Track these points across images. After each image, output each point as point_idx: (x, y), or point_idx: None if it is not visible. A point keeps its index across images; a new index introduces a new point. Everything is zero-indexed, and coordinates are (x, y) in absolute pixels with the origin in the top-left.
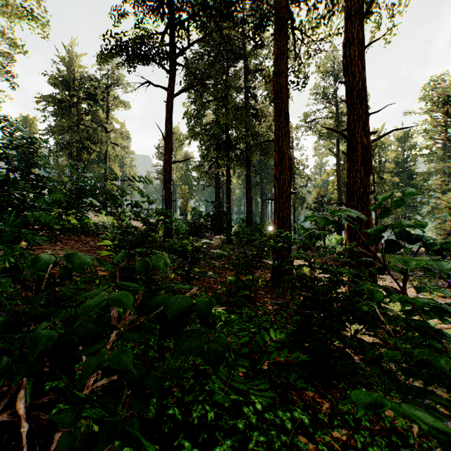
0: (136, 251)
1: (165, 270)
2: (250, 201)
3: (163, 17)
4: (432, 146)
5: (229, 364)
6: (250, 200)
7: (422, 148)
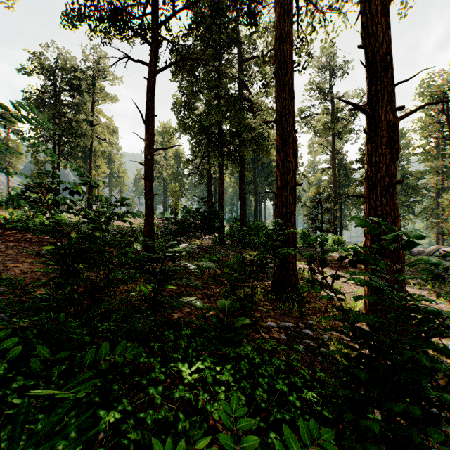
0: None
1: None
2: (244, 199)
3: None
4: (425, 145)
5: None
6: (244, 198)
7: (415, 147)
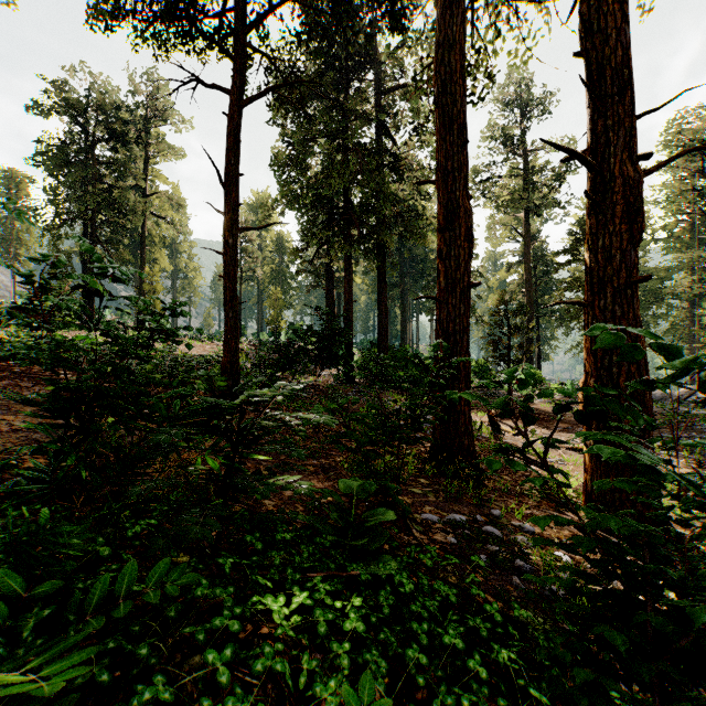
0: None
1: None
2: (385, 311)
3: None
4: (673, 226)
5: None
6: (385, 309)
7: (657, 229)
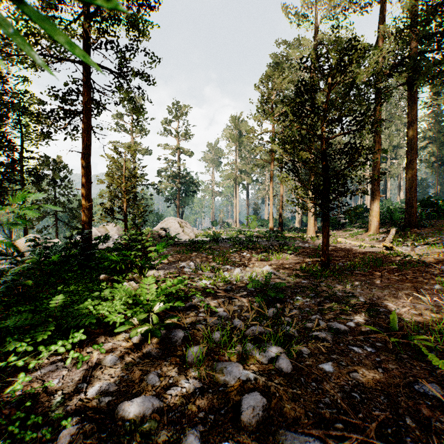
0: None
1: None
2: None
3: None
4: None
5: None
6: None
7: None
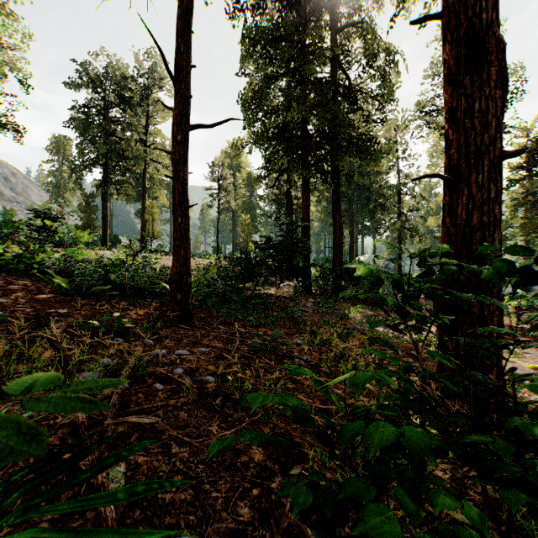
0: None
1: None
2: (339, 229)
3: None
4: None
5: None
6: (339, 227)
7: None
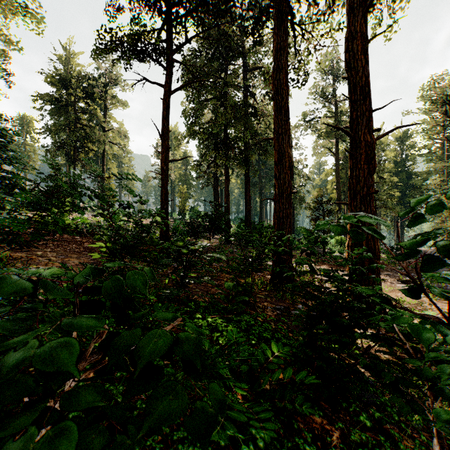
0: (107, 266)
1: (142, 292)
2: (249, 201)
3: (159, 11)
4: (431, 145)
5: (226, 384)
6: (249, 200)
7: (421, 147)
